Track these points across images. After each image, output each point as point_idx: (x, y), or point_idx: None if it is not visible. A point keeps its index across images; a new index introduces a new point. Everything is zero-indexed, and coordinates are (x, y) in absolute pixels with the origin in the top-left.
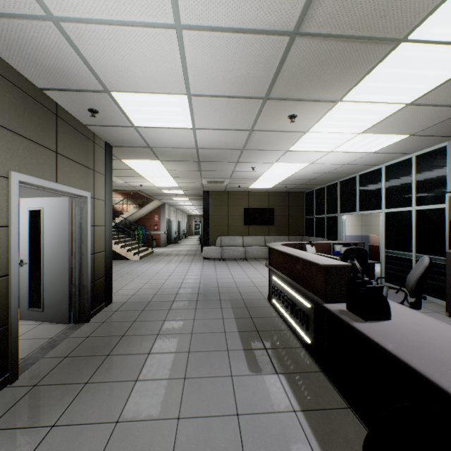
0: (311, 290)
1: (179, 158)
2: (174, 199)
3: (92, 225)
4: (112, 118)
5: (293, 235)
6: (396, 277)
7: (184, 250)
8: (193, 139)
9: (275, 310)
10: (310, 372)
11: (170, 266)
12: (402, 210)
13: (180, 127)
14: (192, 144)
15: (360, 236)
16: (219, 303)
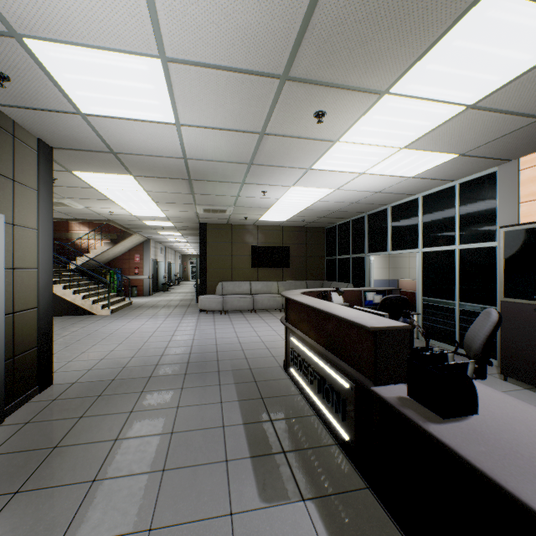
0: (350, 363)
1: (161, 174)
2: (161, 233)
3: (10, 267)
4: (38, 94)
5: (312, 279)
6: (435, 331)
7: (174, 300)
8: (178, 142)
9: (294, 384)
10: (352, 491)
11: (153, 323)
12: (443, 249)
13: (157, 121)
14: (178, 152)
15: (387, 280)
16: (217, 377)
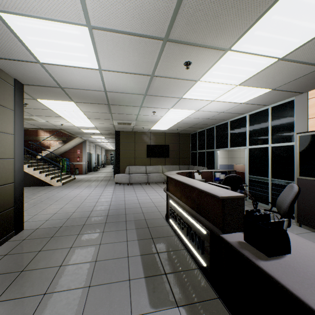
0: (207, 218)
1: (91, 101)
2: (93, 137)
3: None
4: (12, 50)
5: (182, 164)
6: (257, 196)
7: (101, 176)
8: (101, 81)
9: (172, 229)
10: (208, 300)
11: (87, 191)
12: (261, 146)
13: (87, 67)
14: (101, 87)
15: (227, 165)
16: (125, 224)
